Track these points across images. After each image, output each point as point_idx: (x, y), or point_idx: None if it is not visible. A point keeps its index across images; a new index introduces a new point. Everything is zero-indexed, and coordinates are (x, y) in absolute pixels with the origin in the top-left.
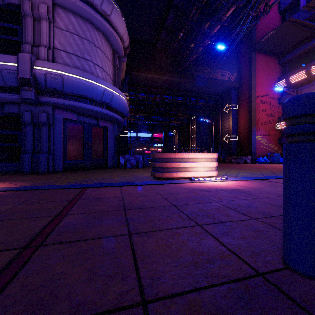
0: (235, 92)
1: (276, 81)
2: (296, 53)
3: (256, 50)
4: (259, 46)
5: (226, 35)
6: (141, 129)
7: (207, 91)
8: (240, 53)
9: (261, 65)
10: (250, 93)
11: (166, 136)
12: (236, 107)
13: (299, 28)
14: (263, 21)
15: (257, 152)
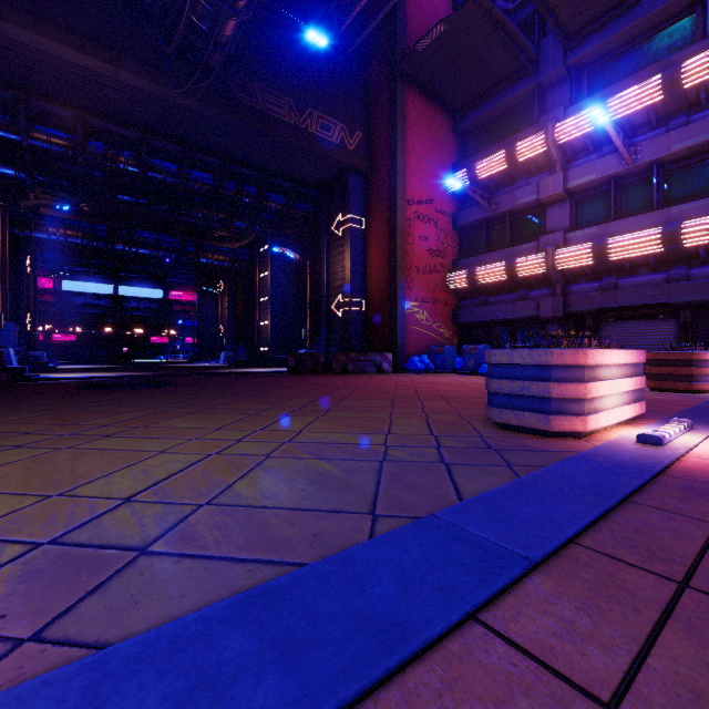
0: (359, 184)
1: (449, 172)
2: (487, 111)
3: (406, 78)
4: (412, 68)
5: (329, 5)
6: (132, 275)
7: (289, 170)
8: (372, 84)
9: (417, 122)
10: (392, 189)
11: (204, 297)
12: (360, 224)
13: (495, 37)
14: (422, 13)
15: (408, 344)
